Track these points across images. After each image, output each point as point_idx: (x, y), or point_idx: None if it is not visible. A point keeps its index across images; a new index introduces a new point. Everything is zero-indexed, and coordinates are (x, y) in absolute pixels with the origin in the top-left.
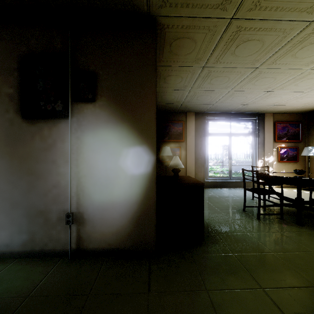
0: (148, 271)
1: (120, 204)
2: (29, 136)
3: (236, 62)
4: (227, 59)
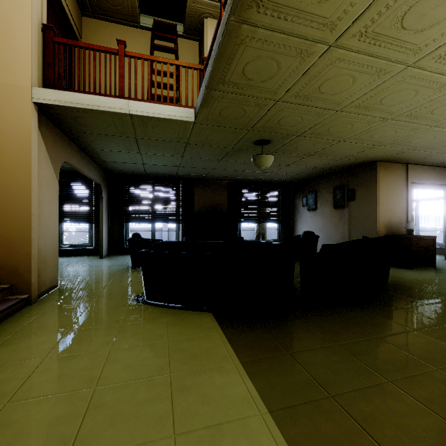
0: None
1: None
2: (335, 215)
3: None
4: None
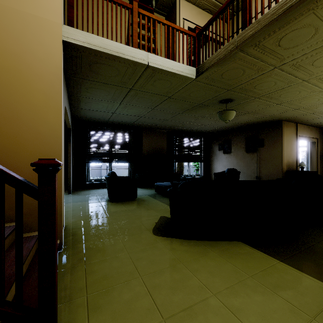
0: None
1: (271, 175)
2: (247, 156)
3: None
4: None
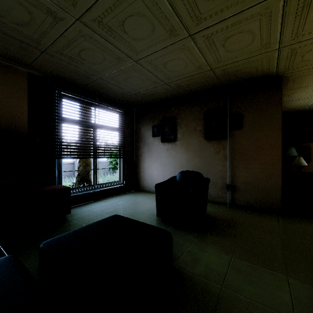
0: (277, 218)
1: (257, 183)
2: (208, 147)
3: None
4: None
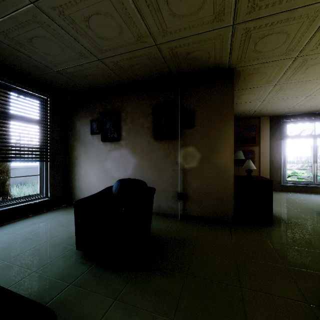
0: (230, 230)
1: (209, 190)
2: (157, 149)
3: (309, 77)
4: (299, 77)
